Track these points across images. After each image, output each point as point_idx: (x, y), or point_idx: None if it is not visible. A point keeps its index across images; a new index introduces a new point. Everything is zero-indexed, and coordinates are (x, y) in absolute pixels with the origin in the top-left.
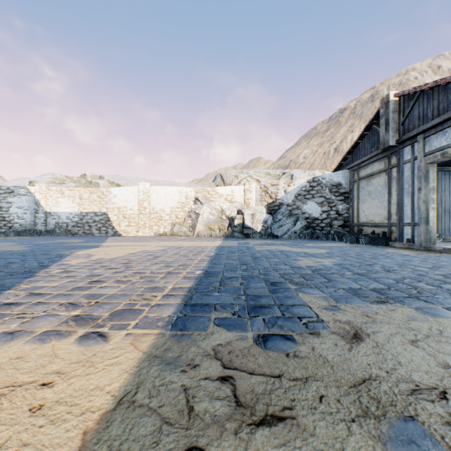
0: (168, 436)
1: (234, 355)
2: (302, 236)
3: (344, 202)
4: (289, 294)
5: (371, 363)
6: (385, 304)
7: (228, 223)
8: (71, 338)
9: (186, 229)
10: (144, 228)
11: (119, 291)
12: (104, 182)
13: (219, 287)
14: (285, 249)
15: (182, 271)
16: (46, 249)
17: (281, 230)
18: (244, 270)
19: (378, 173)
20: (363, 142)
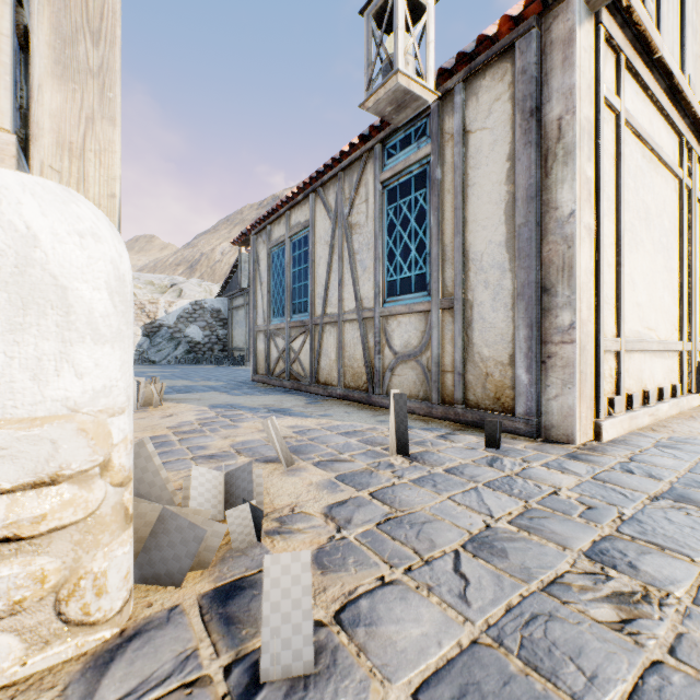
0: None
1: None
2: (183, 361)
3: (224, 328)
4: None
5: None
6: (162, 380)
7: None
8: None
9: None
10: None
11: None
12: None
13: None
14: (149, 370)
15: None
16: None
17: (160, 355)
18: None
19: (242, 306)
20: (235, 277)
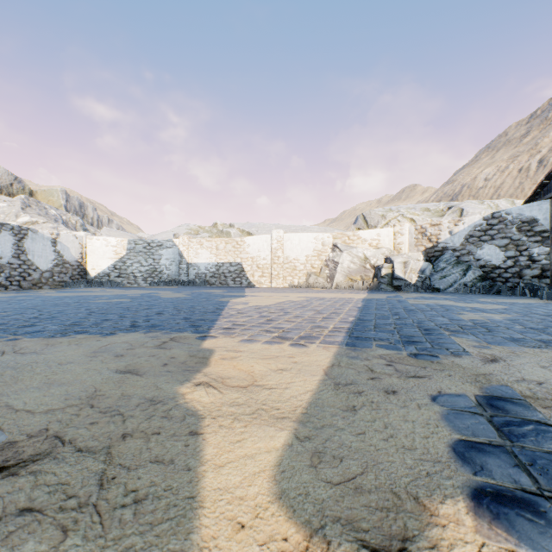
0: (363, 374)
1: (393, 358)
2: (475, 289)
3: (541, 244)
4: (441, 336)
5: (495, 370)
6: (540, 348)
7: (373, 273)
8: (285, 344)
9: (323, 280)
10: (278, 279)
11: (293, 326)
12: (235, 231)
13: (374, 329)
14: (447, 303)
15: (335, 317)
16: (205, 297)
17: (444, 282)
18: (397, 319)
19: None
20: None
